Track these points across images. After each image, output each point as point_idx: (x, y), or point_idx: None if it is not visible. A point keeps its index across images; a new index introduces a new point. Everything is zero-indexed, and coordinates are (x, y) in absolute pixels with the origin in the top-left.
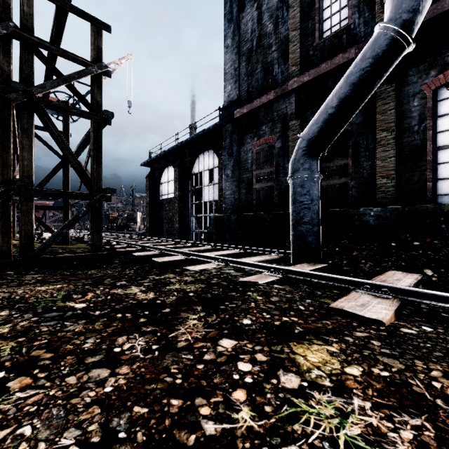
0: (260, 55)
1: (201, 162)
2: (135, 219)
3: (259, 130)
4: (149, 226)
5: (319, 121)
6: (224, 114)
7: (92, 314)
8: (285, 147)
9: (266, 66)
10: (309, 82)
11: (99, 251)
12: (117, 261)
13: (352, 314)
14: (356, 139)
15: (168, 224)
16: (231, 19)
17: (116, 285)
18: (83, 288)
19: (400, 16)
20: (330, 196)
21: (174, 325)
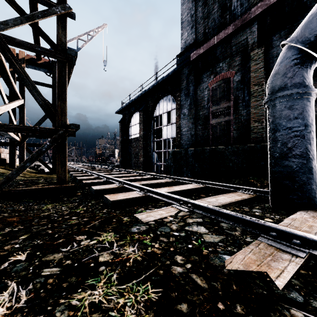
0: None
1: (161, 106)
2: (114, 154)
3: (215, 68)
4: (121, 159)
5: None
6: (181, 58)
7: None
8: (245, 80)
9: (223, 3)
10: (276, 3)
11: (63, 183)
12: (79, 193)
13: None
14: None
15: (135, 158)
16: None
17: None
18: None
19: None
20: None
21: None
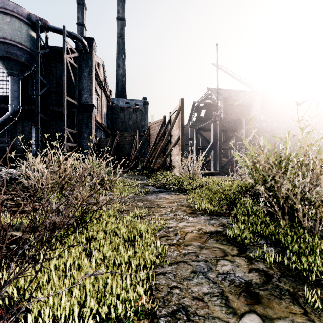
0: None
1: None
2: None
3: None
4: None
5: None
6: None
7: None
8: None
9: None
10: None
11: None
12: None
13: None
14: (11, 133)
15: None
16: None
17: None
18: None
19: (11, 113)
20: (2, 149)
21: None
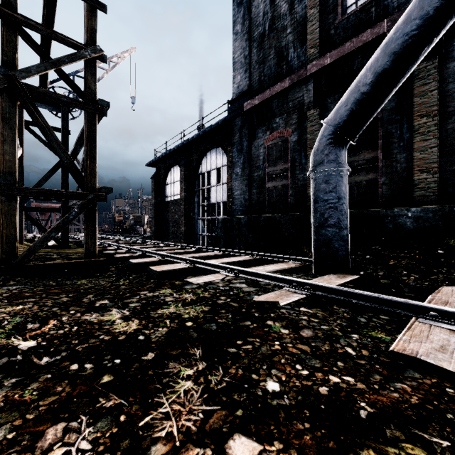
0: (273, 40)
1: (209, 161)
2: (141, 222)
3: (272, 123)
4: (154, 229)
5: (349, 102)
6: (233, 106)
7: (35, 364)
8: (301, 141)
9: (280, 51)
10: (330, 65)
11: (93, 257)
12: (113, 268)
13: (436, 368)
14: (388, 128)
15: (173, 227)
16: (241, 3)
17: (93, 306)
18: (48, 312)
19: None
20: (355, 194)
21: (153, 392)
